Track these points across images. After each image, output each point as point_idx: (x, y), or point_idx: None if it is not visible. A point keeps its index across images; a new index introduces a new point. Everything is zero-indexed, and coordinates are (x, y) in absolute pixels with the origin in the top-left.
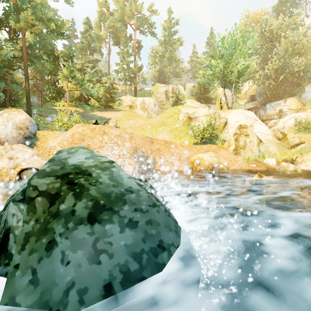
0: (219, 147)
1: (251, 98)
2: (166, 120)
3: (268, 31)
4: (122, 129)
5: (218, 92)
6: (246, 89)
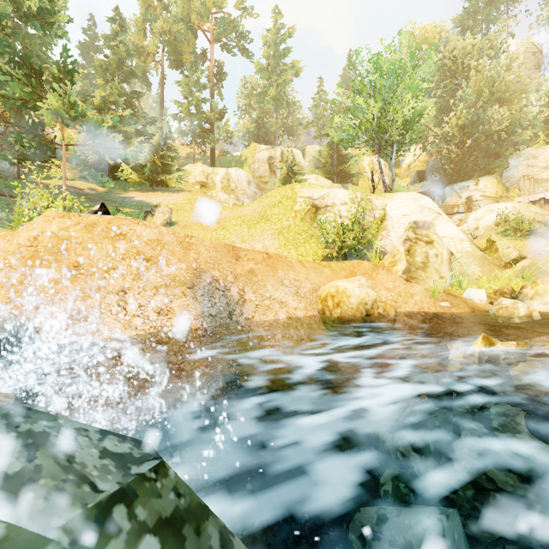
0: (376, 266)
1: (419, 176)
2: (270, 210)
3: (450, 59)
4: (183, 227)
5: (363, 164)
6: (410, 160)
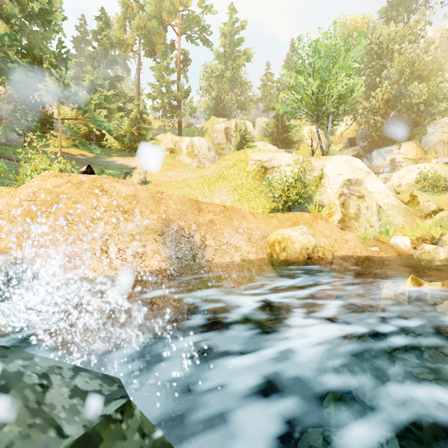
0: (316, 217)
1: (350, 142)
2: (227, 171)
3: (376, 44)
4: (155, 185)
5: (303, 133)
6: (342, 129)
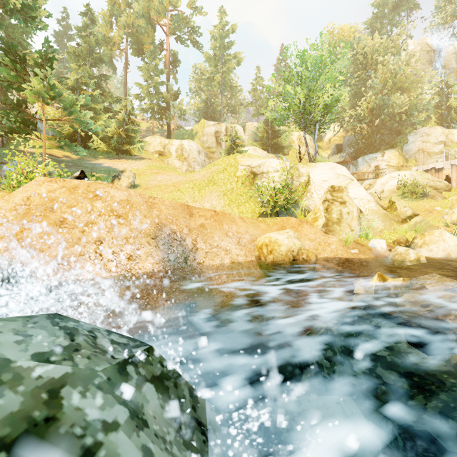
0: (301, 221)
1: (338, 148)
2: (217, 176)
3: (362, 55)
4: (144, 189)
5: (293, 138)
6: (330, 135)
